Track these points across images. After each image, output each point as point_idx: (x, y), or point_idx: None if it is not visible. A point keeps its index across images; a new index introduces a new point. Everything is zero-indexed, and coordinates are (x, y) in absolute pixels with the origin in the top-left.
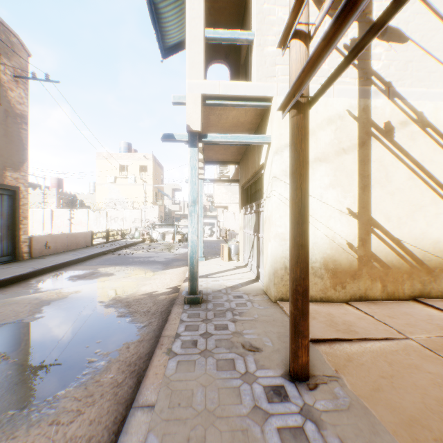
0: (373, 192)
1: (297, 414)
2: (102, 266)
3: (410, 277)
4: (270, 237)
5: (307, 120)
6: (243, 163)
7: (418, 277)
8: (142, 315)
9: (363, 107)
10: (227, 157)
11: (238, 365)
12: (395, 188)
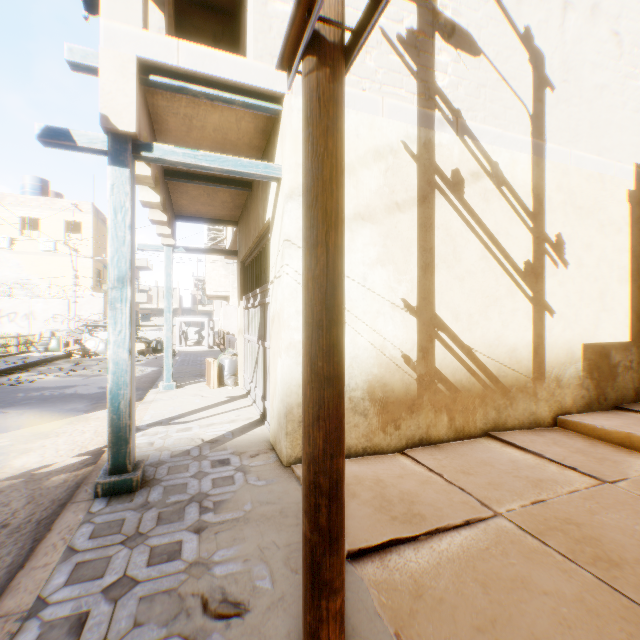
0: (438, 275)
1: None
2: None
3: (484, 403)
4: (281, 348)
5: (340, 86)
6: (243, 223)
7: (493, 401)
8: None
9: (424, 141)
10: (216, 211)
11: None
12: (466, 271)
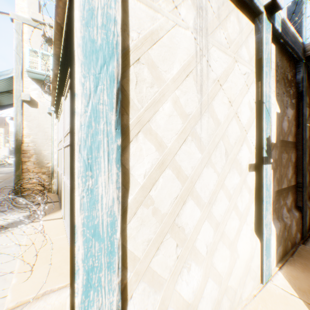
0: None
1: None
2: (0, 168)
3: None
4: None
5: None
6: None
7: None
8: None
9: None
10: None
11: None
12: None
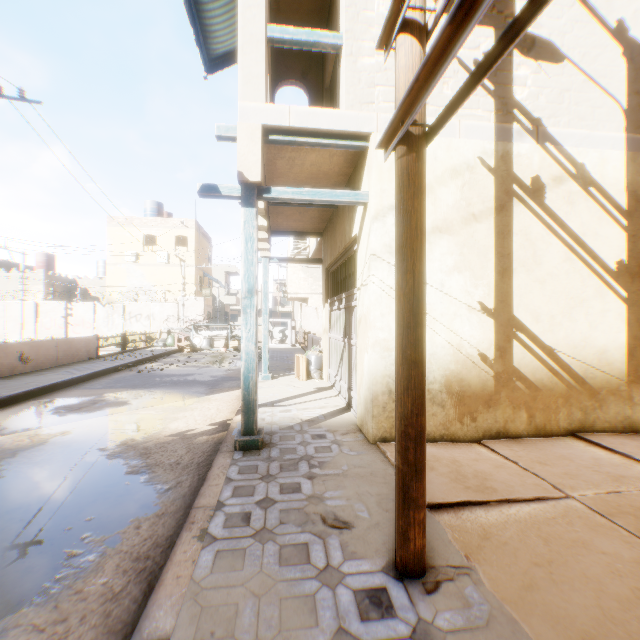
0: (516, 278)
1: (408, 639)
2: (110, 391)
3: (568, 403)
4: (368, 345)
5: (423, 162)
6: (329, 235)
7: (578, 402)
8: (167, 471)
9: (501, 154)
10: (304, 225)
11: (314, 553)
12: (547, 273)
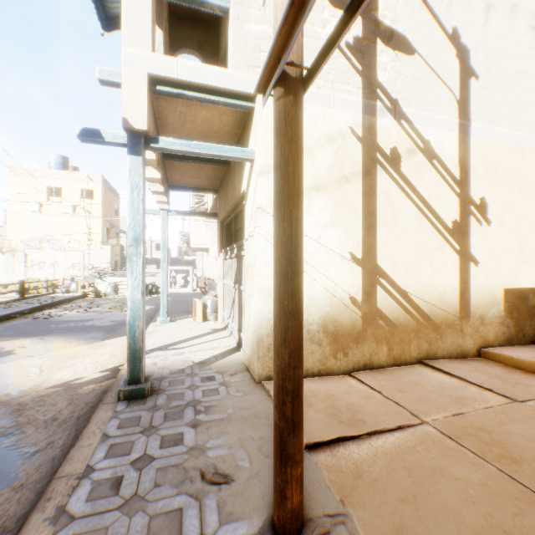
0: (379, 233)
1: None
2: None
3: (418, 336)
4: (254, 291)
5: (300, 107)
6: (223, 191)
7: (425, 335)
8: (40, 429)
9: (368, 126)
10: (201, 182)
11: (188, 521)
12: (402, 229)
